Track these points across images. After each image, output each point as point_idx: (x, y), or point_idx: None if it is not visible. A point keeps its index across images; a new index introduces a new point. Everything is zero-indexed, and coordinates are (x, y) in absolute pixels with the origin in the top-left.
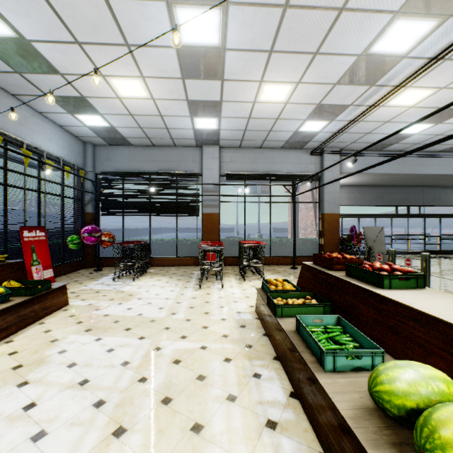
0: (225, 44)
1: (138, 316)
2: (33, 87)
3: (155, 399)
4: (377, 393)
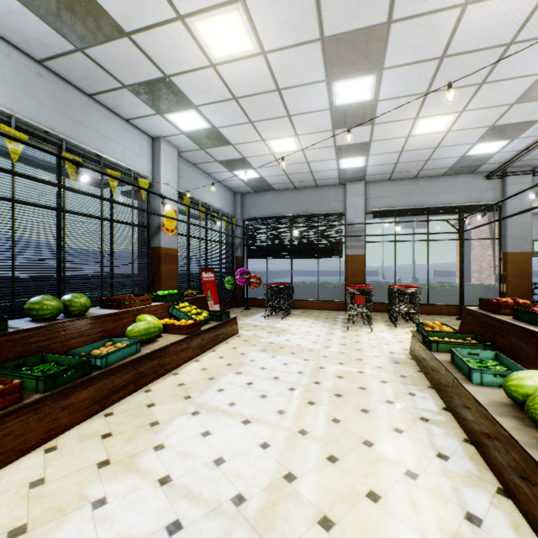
0: (377, 98)
1: (297, 345)
2: (209, 157)
3: (329, 393)
4: (507, 386)
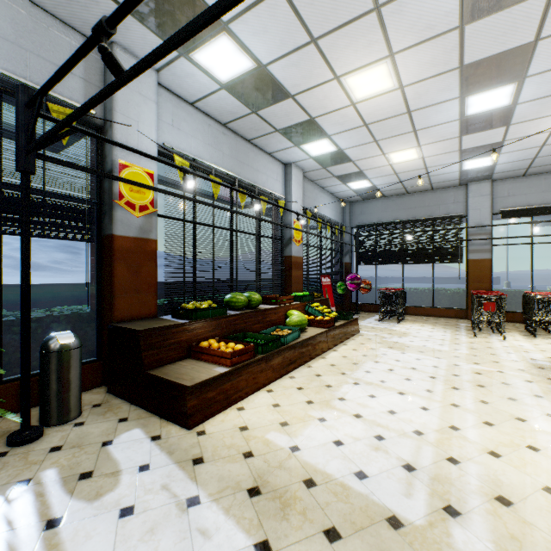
0: (516, 101)
1: (423, 346)
2: (328, 173)
3: (471, 383)
4: None
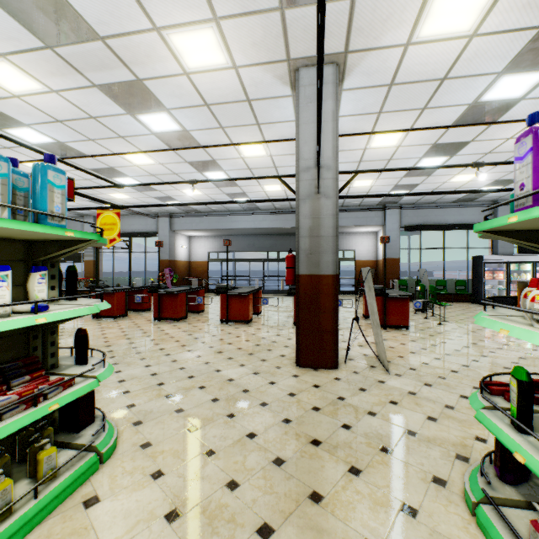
0: None
1: None
2: None
3: None
4: None
